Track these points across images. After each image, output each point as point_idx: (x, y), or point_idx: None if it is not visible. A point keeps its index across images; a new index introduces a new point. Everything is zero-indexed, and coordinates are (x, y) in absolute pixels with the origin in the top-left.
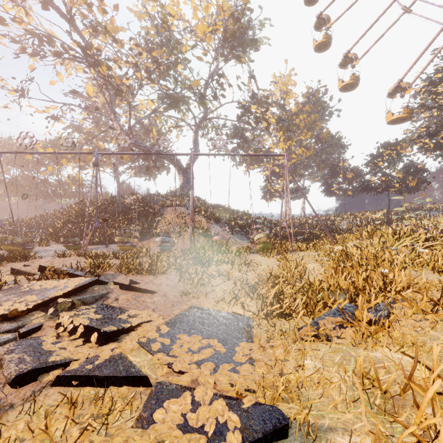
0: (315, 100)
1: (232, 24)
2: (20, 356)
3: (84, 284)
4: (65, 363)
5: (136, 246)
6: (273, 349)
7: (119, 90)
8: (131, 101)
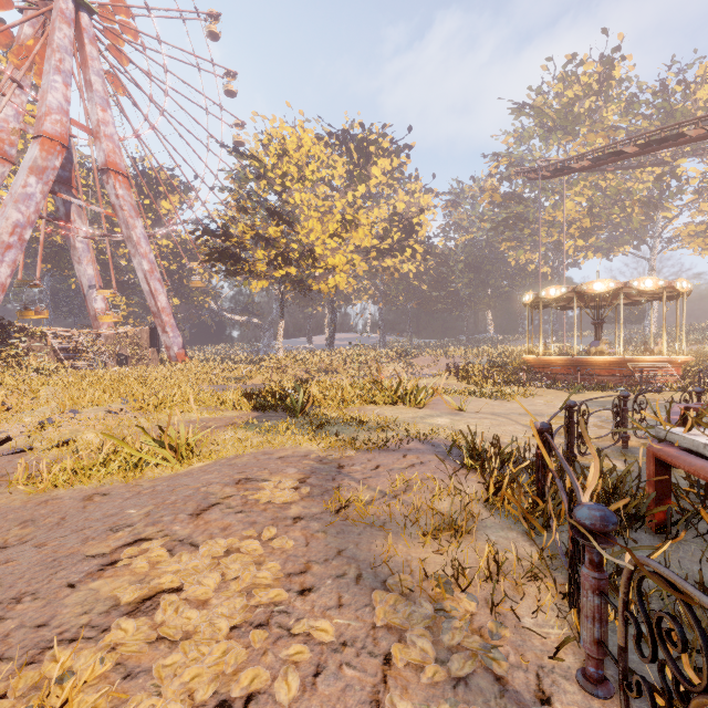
0: None
1: None
2: None
3: None
4: None
5: None
6: None
7: None
8: None
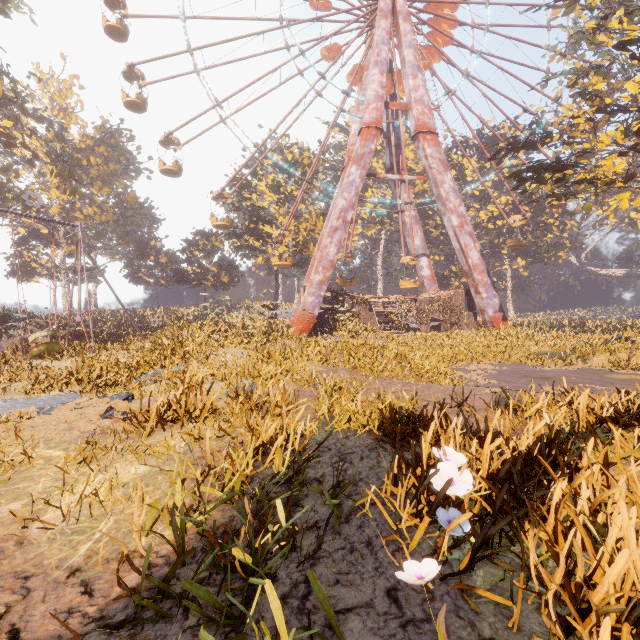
0: (115, 143)
1: None
2: None
3: None
4: None
5: None
6: None
7: None
8: None
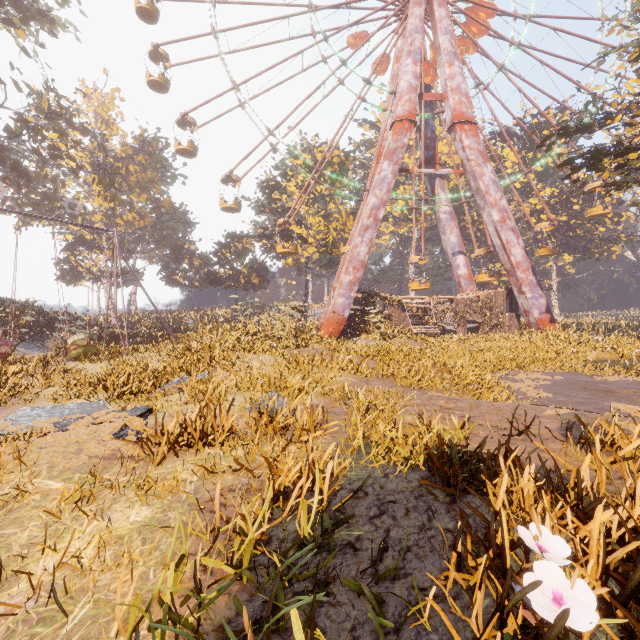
0: (153, 151)
1: None
2: None
3: None
4: None
5: None
6: None
7: None
8: None
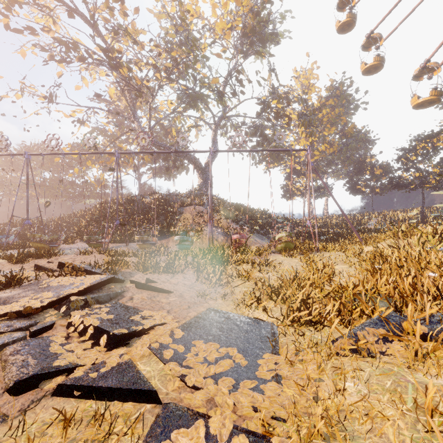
0: (339, 94)
1: (252, 19)
2: (24, 359)
3: (99, 281)
4: (70, 368)
5: (155, 244)
6: (302, 364)
7: (139, 91)
8: (151, 102)
